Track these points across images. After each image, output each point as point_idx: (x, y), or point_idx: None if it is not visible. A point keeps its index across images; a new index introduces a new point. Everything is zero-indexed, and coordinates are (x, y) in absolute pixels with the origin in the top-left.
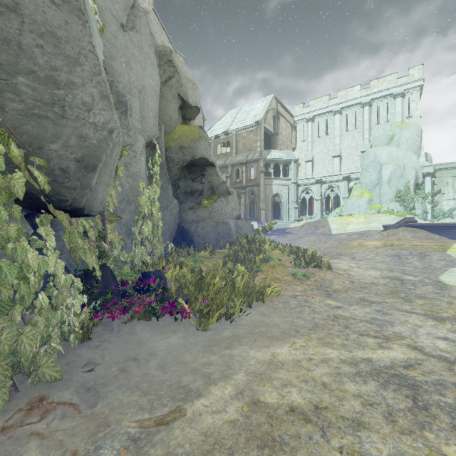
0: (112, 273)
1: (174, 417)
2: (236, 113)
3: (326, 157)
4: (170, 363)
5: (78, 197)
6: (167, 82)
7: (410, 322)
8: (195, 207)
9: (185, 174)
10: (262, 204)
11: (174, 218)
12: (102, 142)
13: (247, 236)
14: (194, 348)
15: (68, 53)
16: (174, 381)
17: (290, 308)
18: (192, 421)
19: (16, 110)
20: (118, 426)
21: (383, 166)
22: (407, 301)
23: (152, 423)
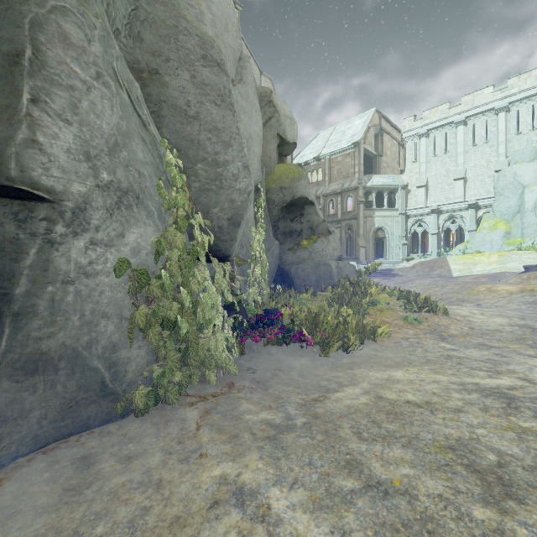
0: (244, 309)
1: (323, 399)
2: (330, 134)
3: (445, 181)
4: (307, 374)
5: (228, 247)
6: (267, 123)
7: (529, 363)
8: (294, 248)
9: (284, 215)
10: (361, 240)
11: (275, 260)
12: (244, 203)
13: (349, 278)
14: (322, 367)
15: (224, 139)
16: (315, 383)
17: (402, 347)
18: (337, 401)
19: (196, 188)
20: (289, 399)
21: (526, 188)
22: (534, 347)
23: (310, 400)
